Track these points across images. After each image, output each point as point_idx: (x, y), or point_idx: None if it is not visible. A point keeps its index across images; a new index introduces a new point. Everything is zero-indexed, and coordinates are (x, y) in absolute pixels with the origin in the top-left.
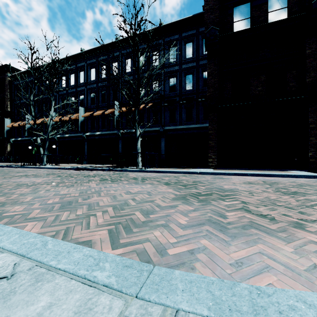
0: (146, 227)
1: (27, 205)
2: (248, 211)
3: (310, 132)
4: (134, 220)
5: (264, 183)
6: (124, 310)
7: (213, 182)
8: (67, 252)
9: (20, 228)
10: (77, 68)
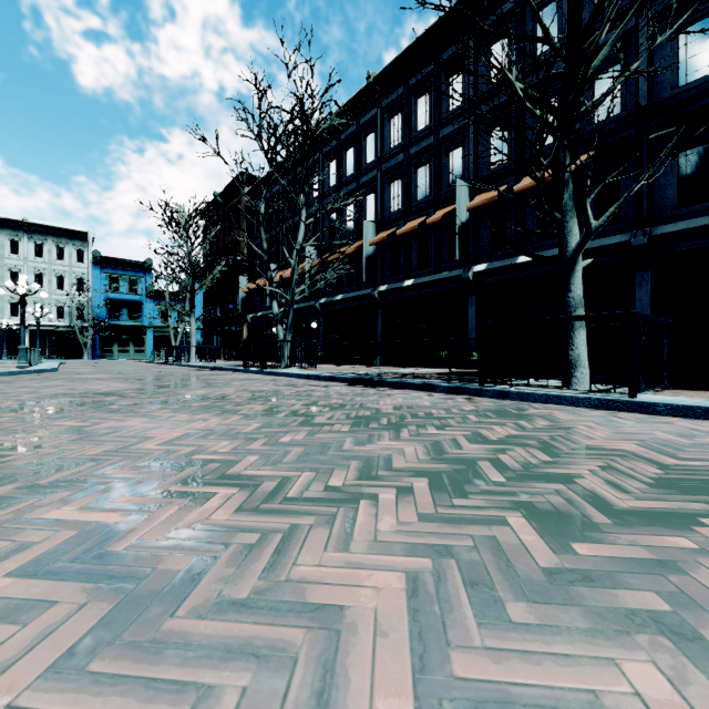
0: None
1: None
2: None
3: None
4: None
5: None
6: None
7: None
8: None
9: None
10: (359, 129)
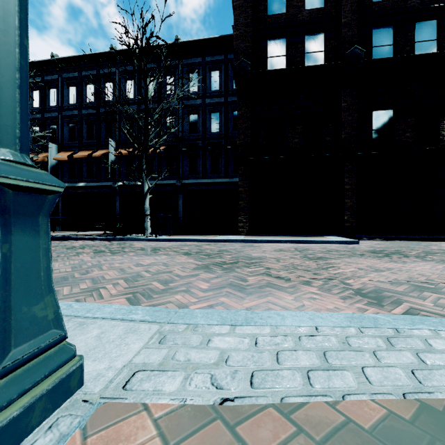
0: (167, 293)
1: None
2: (269, 275)
3: (346, 193)
4: (152, 289)
5: (295, 249)
6: (160, 328)
7: (242, 250)
8: (97, 308)
9: None
10: (44, 81)
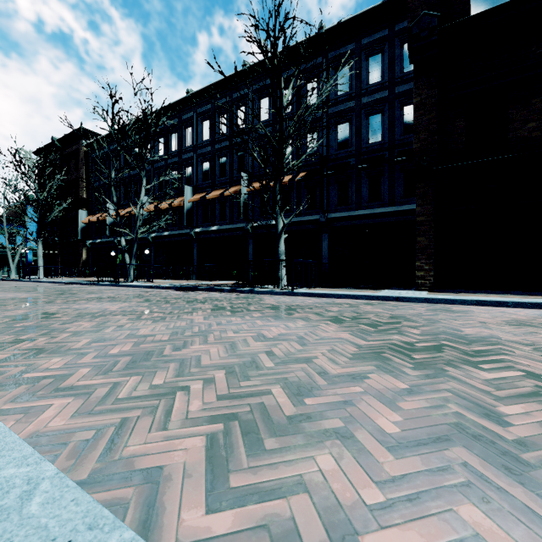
0: (298, 434)
1: (74, 356)
2: None
3: None
4: (269, 409)
5: None
6: None
7: (434, 318)
8: None
9: (36, 411)
10: (181, 122)
